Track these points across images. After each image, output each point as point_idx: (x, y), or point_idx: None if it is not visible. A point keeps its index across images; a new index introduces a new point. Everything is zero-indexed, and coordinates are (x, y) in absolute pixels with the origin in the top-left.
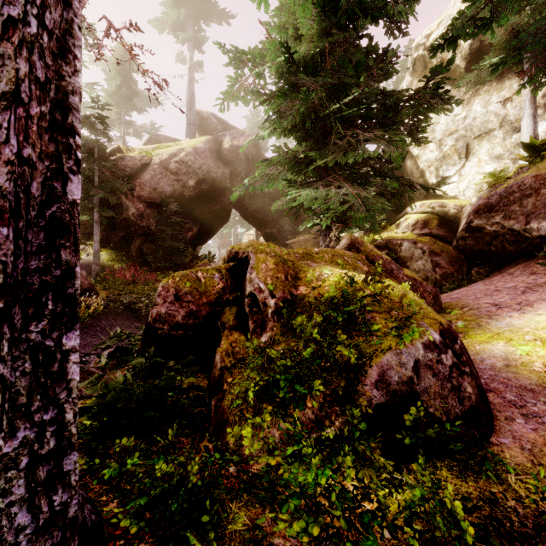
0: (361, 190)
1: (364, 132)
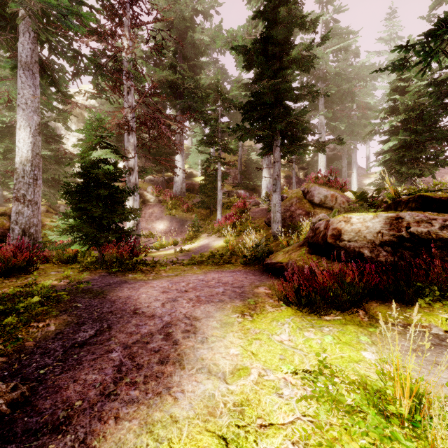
0: (50, 189)
1: (50, 165)
